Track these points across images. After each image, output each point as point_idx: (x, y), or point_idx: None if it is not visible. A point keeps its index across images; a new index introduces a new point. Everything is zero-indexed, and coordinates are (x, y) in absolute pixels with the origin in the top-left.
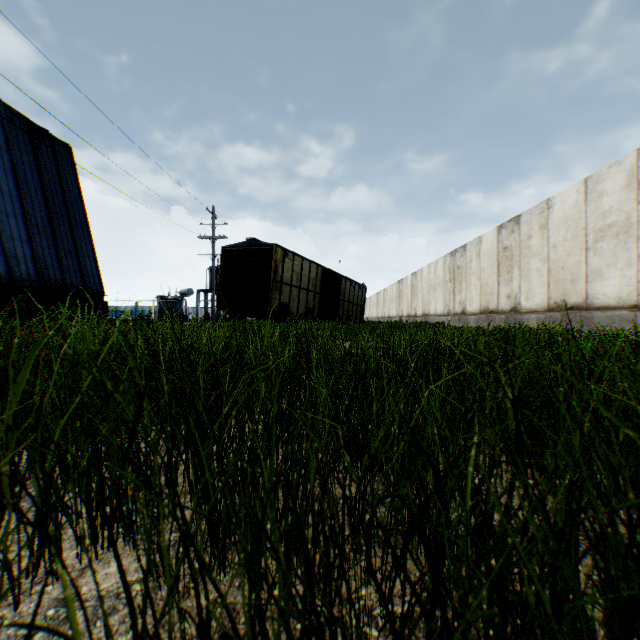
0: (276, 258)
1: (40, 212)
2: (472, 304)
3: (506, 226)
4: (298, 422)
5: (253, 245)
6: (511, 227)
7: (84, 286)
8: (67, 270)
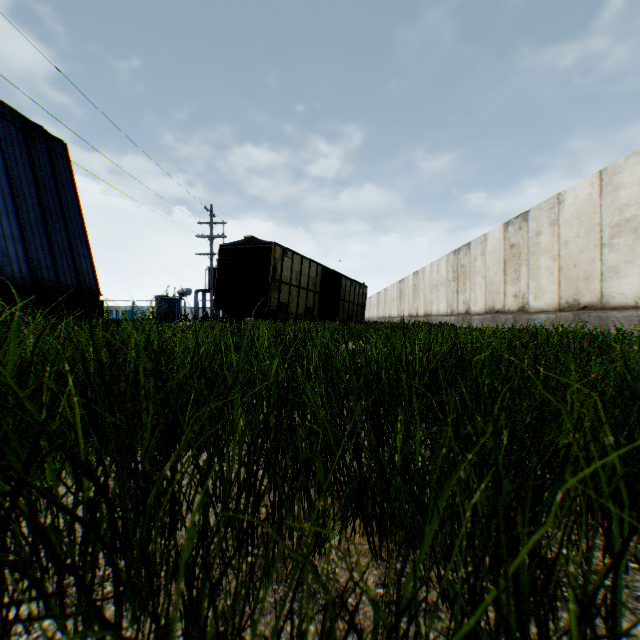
0: (275, 257)
1: (33, 210)
2: (477, 304)
3: (513, 223)
4: (252, 638)
5: (251, 243)
6: (518, 224)
7: (79, 285)
8: (61, 269)
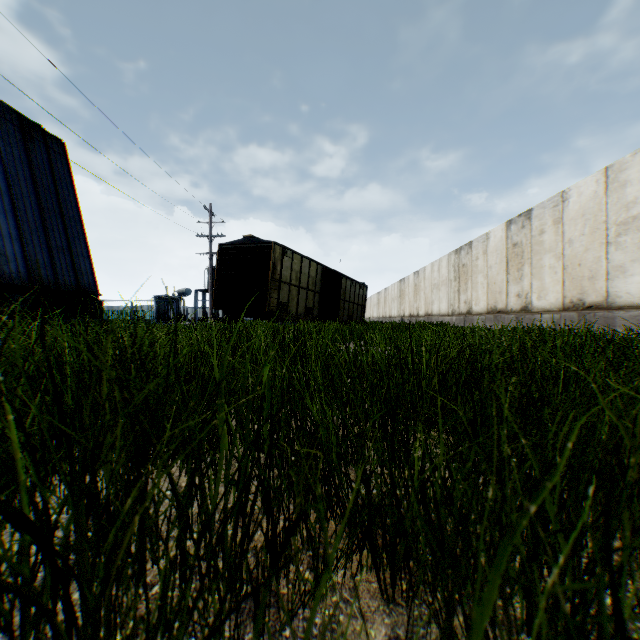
0: (274, 256)
1: (31, 209)
2: (478, 303)
3: (516, 221)
4: None
5: (251, 242)
6: (521, 222)
7: (77, 285)
8: (59, 269)
